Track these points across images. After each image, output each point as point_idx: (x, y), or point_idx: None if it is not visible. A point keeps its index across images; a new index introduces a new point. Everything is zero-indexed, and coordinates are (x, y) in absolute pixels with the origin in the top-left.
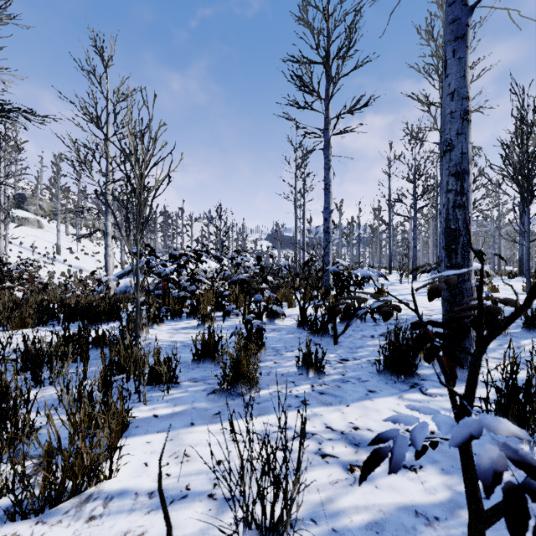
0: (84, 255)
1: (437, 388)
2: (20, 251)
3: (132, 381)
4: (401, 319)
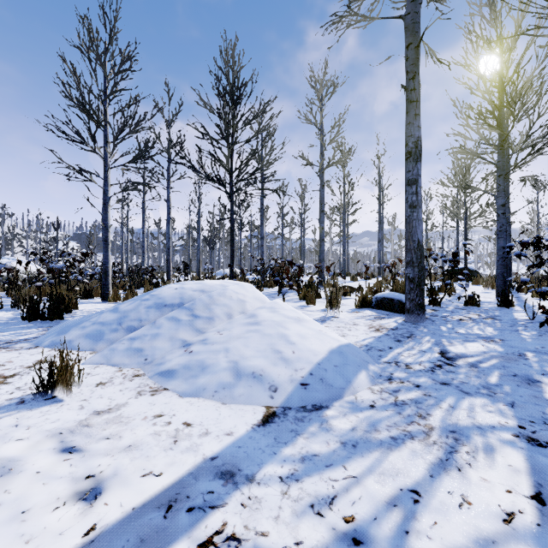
0: None
1: None
2: None
3: None
4: None
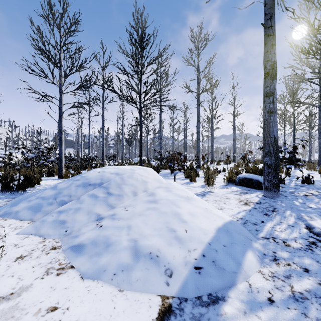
0: None
1: None
2: None
3: None
4: None
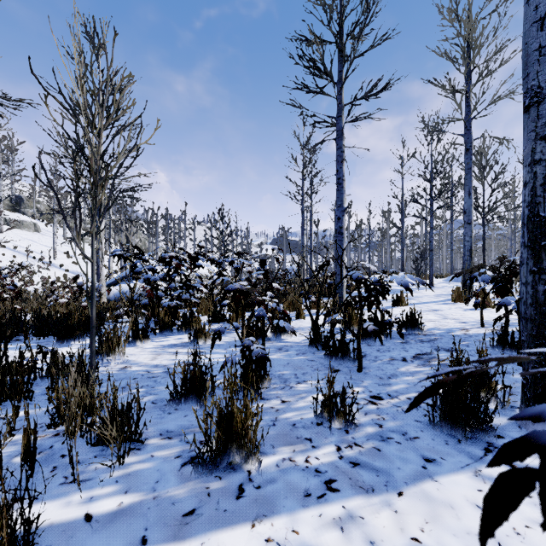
0: (82, 260)
1: None
2: (14, 255)
3: (78, 436)
4: (433, 334)
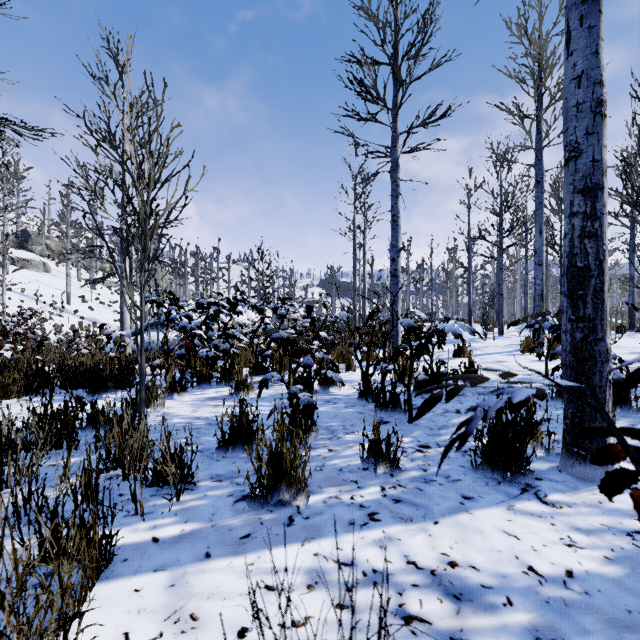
0: (99, 305)
1: (560, 492)
2: (21, 300)
3: (132, 479)
4: (492, 387)
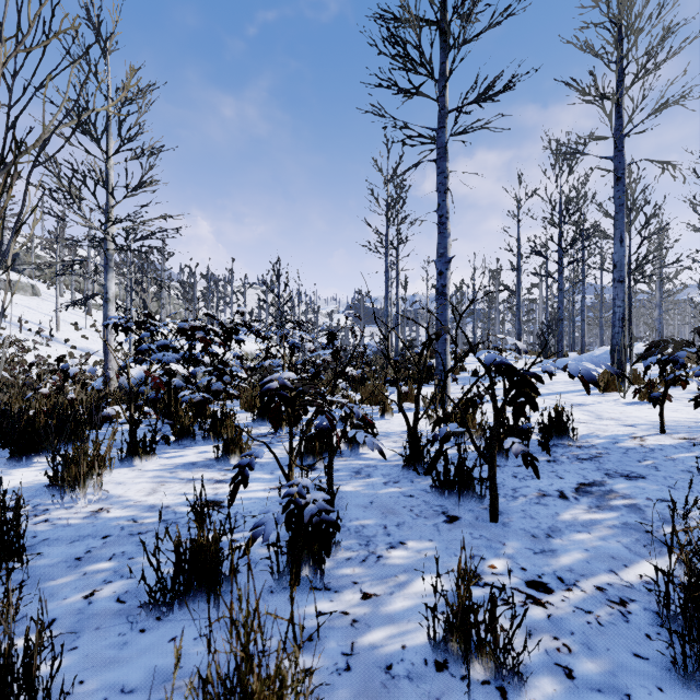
0: (94, 333)
1: None
2: (2, 327)
3: None
4: (592, 446)
